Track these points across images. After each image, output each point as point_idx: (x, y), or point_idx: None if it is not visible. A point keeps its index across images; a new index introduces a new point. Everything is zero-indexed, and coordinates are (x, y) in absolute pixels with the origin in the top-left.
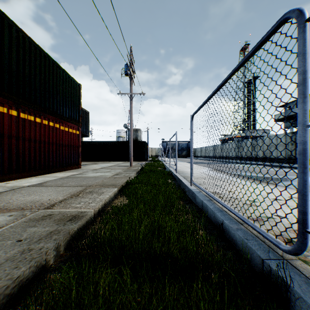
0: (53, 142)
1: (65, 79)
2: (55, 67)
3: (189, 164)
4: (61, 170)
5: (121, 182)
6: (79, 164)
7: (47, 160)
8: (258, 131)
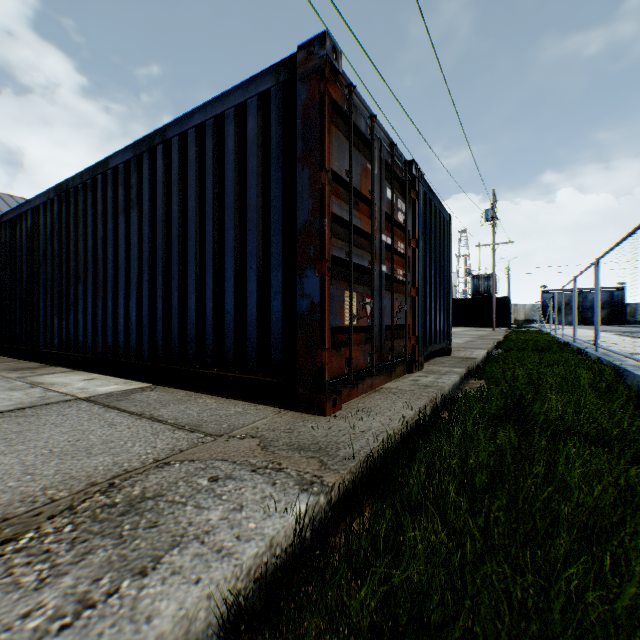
0: None
1: None
2: None
3: (586, 331)
4: None
5: (501, 335)
6: None
7: None
8: None
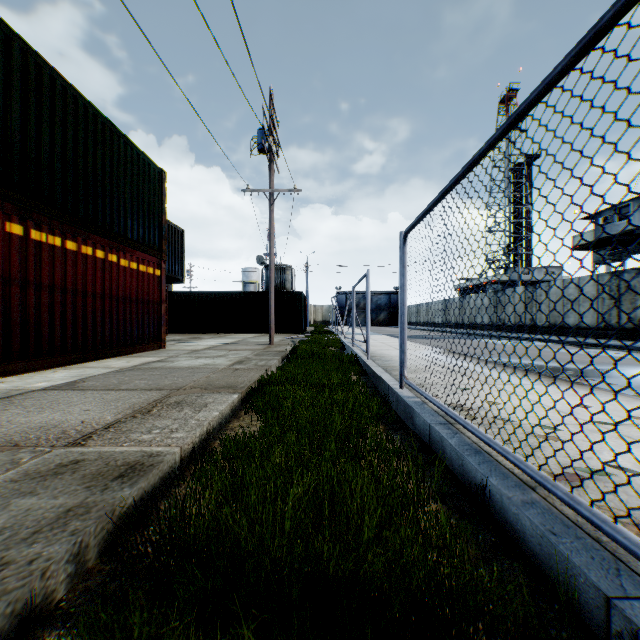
0: (104, 292)
1: (131, 159)
2: (110, 132)
3: (394, 341)
4: (122, 353)
5: (248, 380)
6: (162, 340)
7: (91, 332)
8: (538, 270)
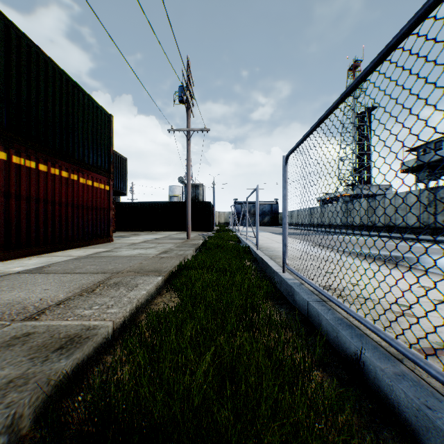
0: (68, 202)
1: (87, 107)
2: (72, 86)
3: (275, 236)
4: (81, 245)
5: (170, 265)
6: (110, 236)
7: (58, 230)
8: (375, 186)
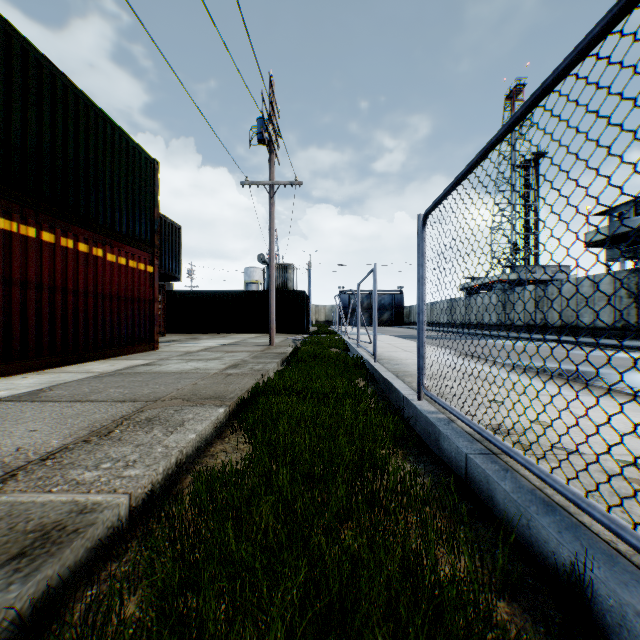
0: (88, 289)
1: (119, 146)
2: (94, 115)
3: (401, 341)
4: (109, 355)
5: (240, 388)
6: (154, 341)
7: (72, 332)
8: (546, 268)
